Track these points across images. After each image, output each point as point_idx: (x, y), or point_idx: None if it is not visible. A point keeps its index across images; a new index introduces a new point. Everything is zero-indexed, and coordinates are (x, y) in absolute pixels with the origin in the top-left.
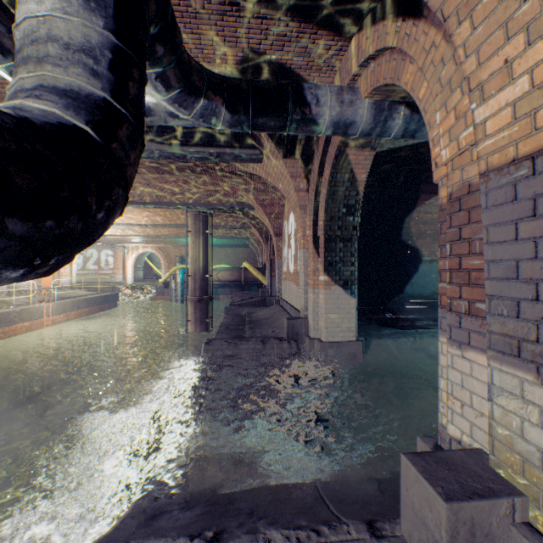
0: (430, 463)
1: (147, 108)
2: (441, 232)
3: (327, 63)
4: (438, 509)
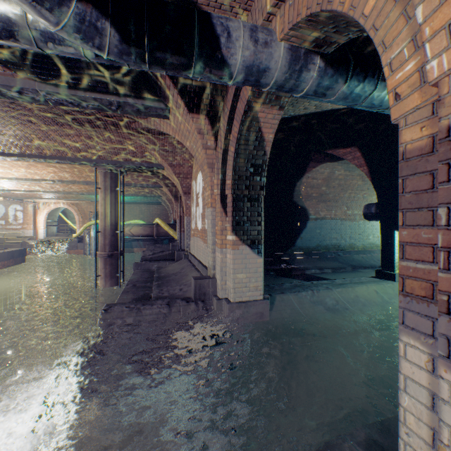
0: None
1: (5, 18)
2: (405, 190)
3: (238, 2)
4: None
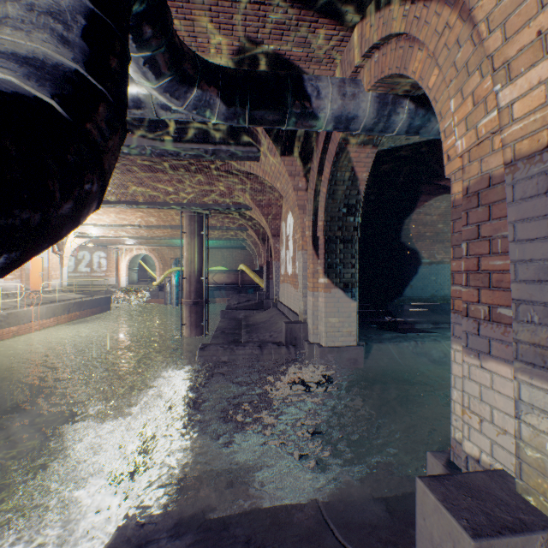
0: (450, 489)
1: (137, 99)
2: (454, 231)
3: (328, 54)
4: (463, 547)
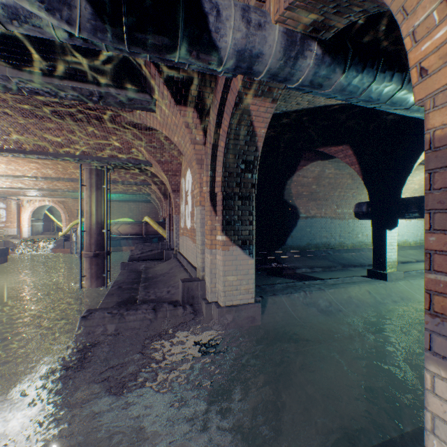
0: None
1: None
2: (433, 187)
3: None
4: None
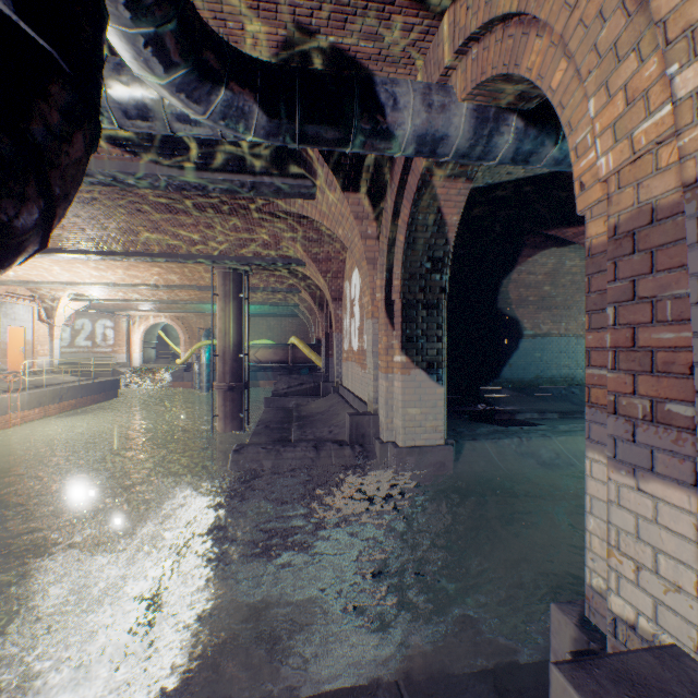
0: (605, 685)
1: (142, 105)
2: (590, 290)
3: (408, 52)
4: None
